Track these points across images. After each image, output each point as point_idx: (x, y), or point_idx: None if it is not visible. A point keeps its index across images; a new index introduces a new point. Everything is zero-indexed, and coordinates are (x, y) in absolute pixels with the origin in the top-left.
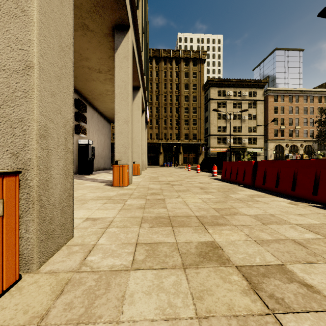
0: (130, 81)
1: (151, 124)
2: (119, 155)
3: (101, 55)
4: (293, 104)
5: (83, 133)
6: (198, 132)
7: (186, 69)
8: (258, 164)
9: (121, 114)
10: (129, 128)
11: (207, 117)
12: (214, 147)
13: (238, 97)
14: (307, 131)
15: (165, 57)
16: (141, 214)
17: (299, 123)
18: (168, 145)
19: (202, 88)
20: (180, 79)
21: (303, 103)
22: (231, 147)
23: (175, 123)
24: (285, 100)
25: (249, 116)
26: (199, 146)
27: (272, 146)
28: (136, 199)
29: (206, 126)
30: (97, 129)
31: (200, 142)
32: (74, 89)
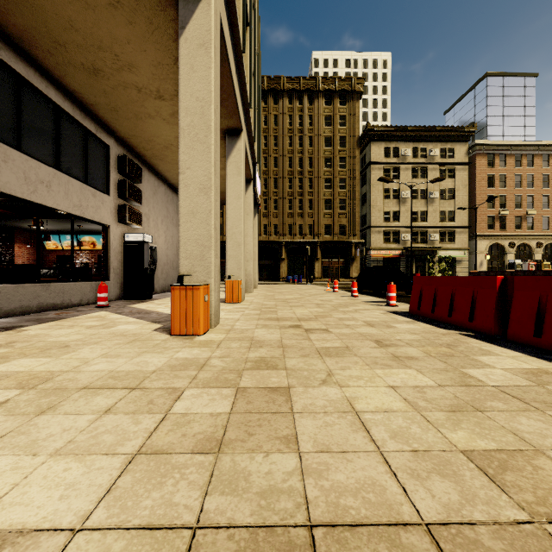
0: (213, 99)
1: (266, 209)
2: (190, 262)
3: (158, 57)
4: (522, 170)
5: (135, 221)
6: (349, 222)
7: (327, 110)
8: (516, 285)
9: (194, 172)
10: (211, 203)
11: (364, 196)
12: (377, 249)
13: (421, 158)
14: (550, 219)
15: (290, 90)
16: (199, 497)
17: (534, 203)
18: (295, 245)
19: (357, 143)
20: (316, 129)
21: (541, 168)
22: (408, 248)
23: (308, 206)
24: (508, 163)
25: (441, 193)
26: (351, 248)
27: (484, 246)
28: (208, 388)
29: (362, 211)
30: (165, 215)
31: (352, 239)
32: (117, 138)
